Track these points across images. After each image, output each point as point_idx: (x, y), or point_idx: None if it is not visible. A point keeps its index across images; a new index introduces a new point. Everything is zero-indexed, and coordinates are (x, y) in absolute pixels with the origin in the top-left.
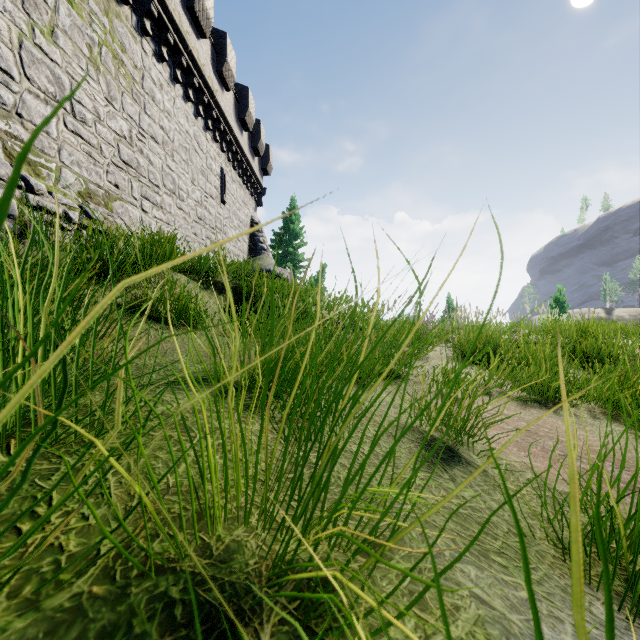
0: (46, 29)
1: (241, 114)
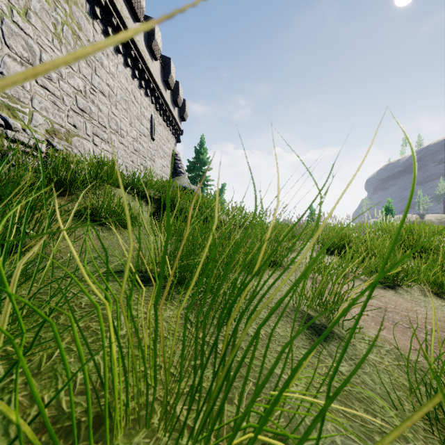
0: (21, 11)
1: (165, 77)
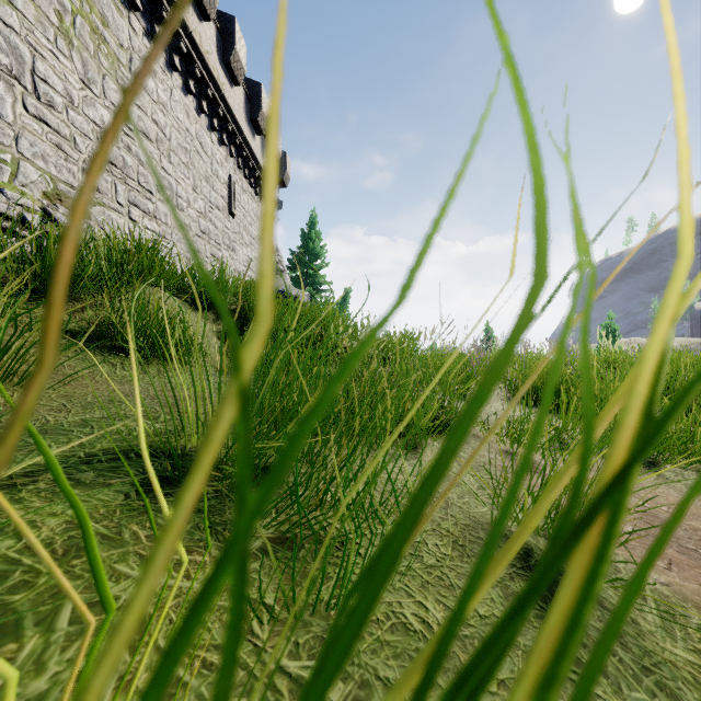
0: None
1: (253, 114)
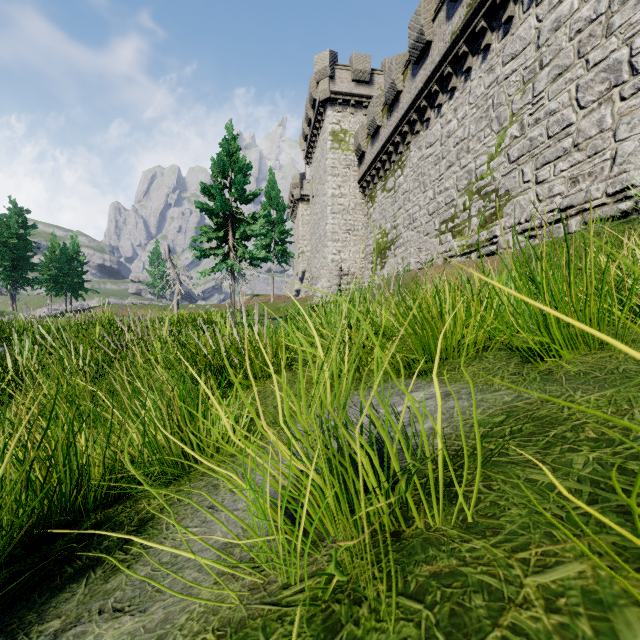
0: None
1: None
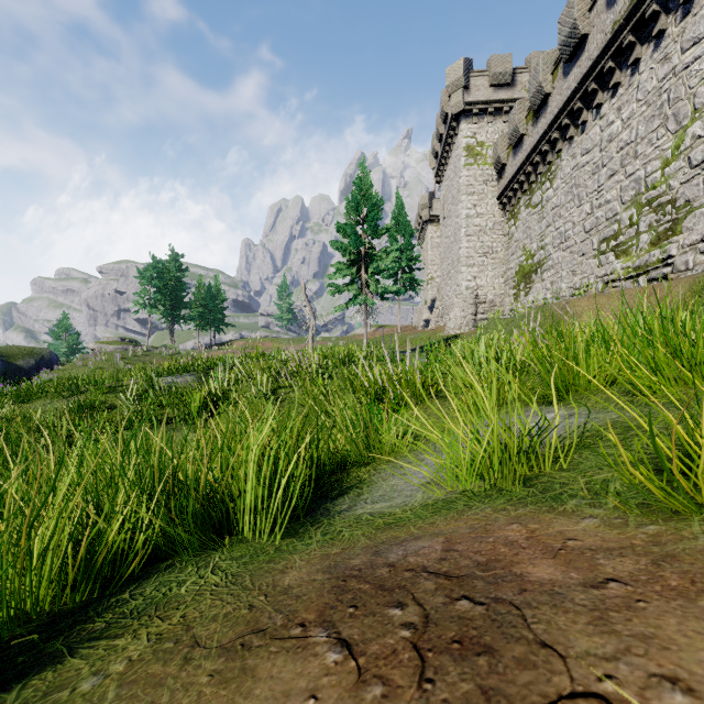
0: None
1: None
